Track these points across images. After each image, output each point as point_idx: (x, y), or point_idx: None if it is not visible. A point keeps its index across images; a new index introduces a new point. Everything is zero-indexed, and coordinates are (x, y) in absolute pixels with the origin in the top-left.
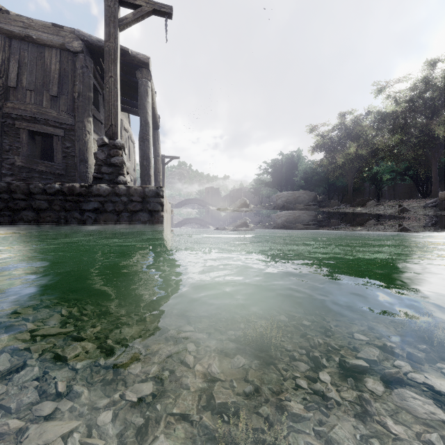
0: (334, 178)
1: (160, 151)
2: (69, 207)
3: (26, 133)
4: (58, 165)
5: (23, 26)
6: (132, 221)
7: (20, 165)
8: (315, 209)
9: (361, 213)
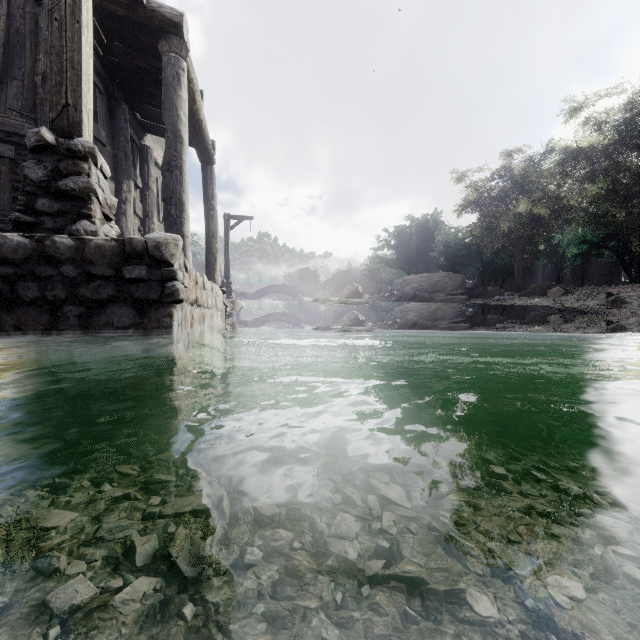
0: (493, 253)
1: (215, 202)
2: None
3: None
4: (1, 213)
5: None
6: (90, 327)
7: None
8: (463, 301)
9: (542, 306)
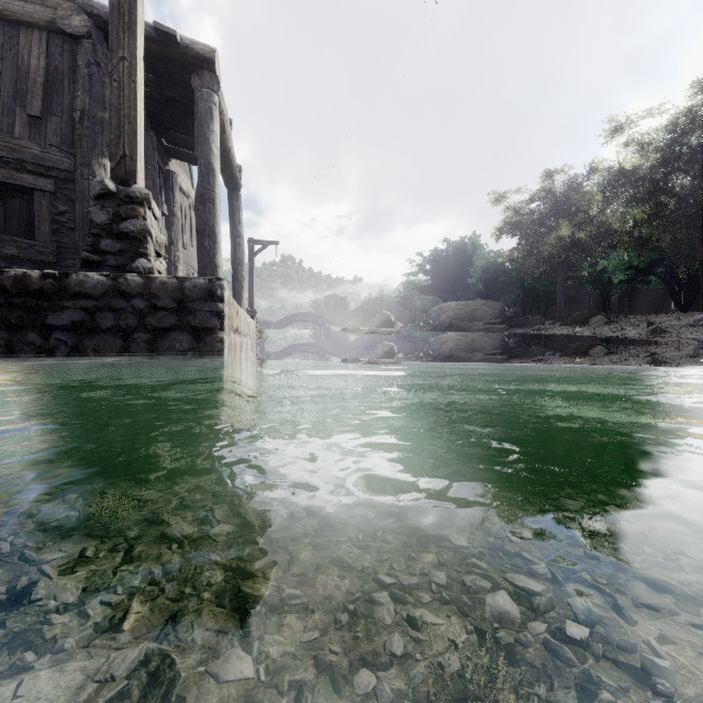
0: (534, 279)
1: (242, 229)
2: (16, 320)
3: None
4: (42, 245)
5: None
6: (156, 350)
7: None
8: (502, 330)
9: (582, 336)
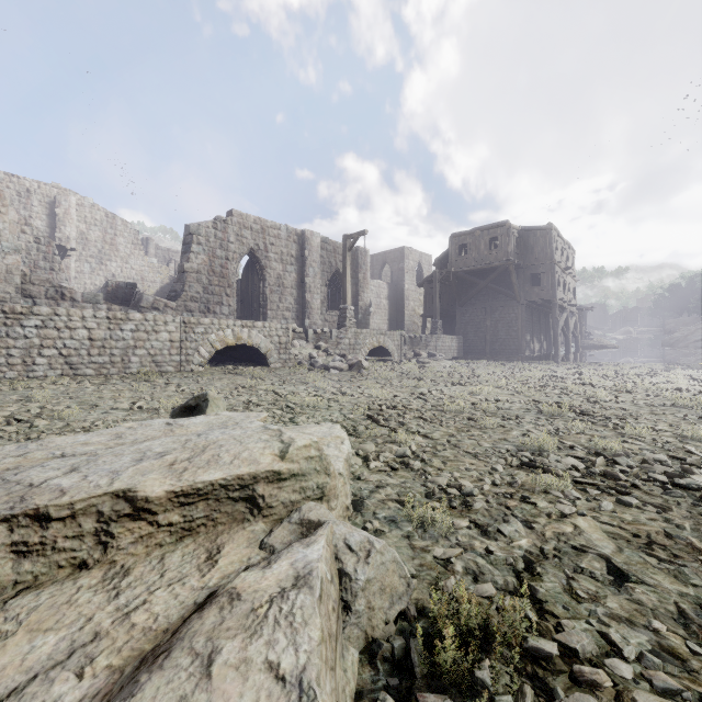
0: None
1: None
2: None
3: None
4: None
5: None
6: None
7: None
8: None
9: None
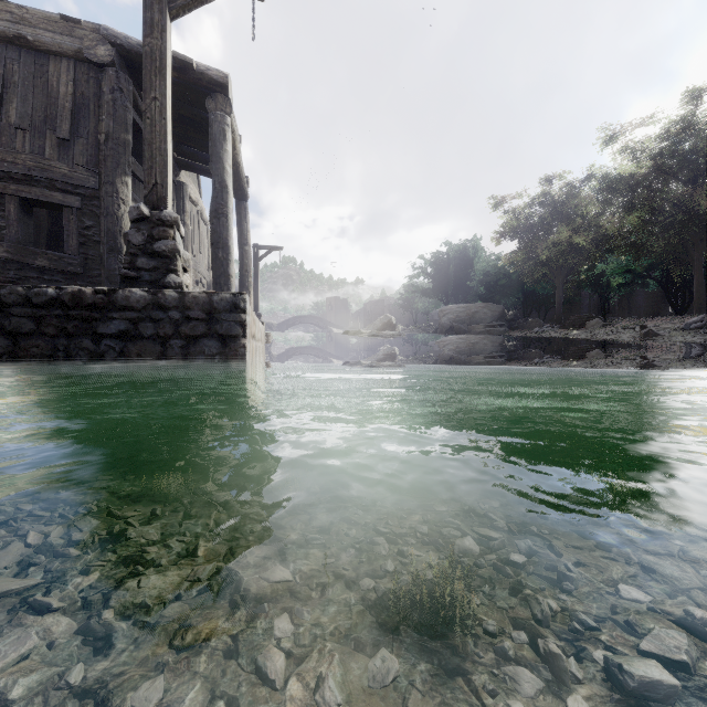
0: (533, 282)
1: (249, 237)
2: (73, 330)
3: (16, 203)
4: (70, 257)
5: (12, 20)
6: (189, 355)
7: (5, 258)
8: (502, 333)
9: (578, 338)
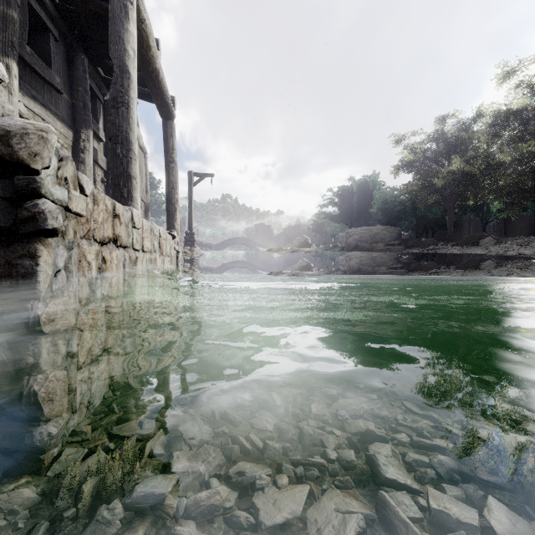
0: (426, 208)
1: (175, 155)
2: None
3: None
4: None
5: None
6: None
7: None
8: (400, 250)
9: (477, 254)
